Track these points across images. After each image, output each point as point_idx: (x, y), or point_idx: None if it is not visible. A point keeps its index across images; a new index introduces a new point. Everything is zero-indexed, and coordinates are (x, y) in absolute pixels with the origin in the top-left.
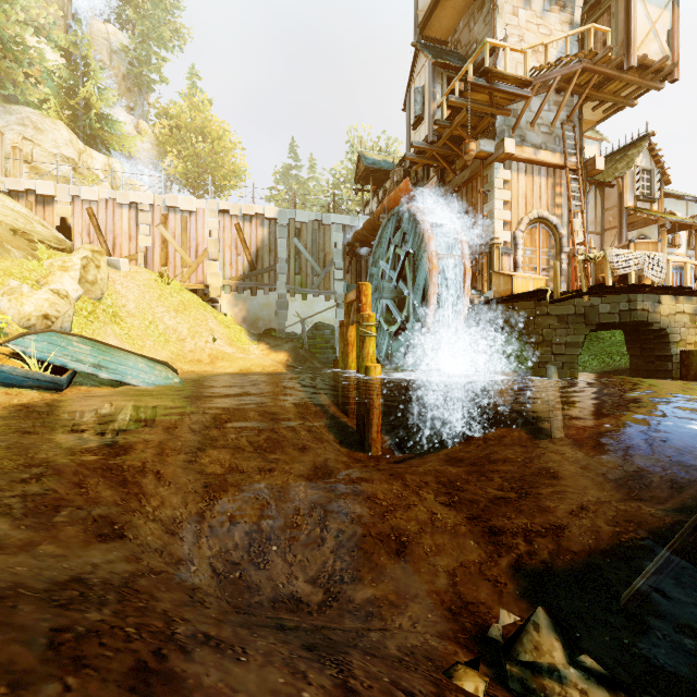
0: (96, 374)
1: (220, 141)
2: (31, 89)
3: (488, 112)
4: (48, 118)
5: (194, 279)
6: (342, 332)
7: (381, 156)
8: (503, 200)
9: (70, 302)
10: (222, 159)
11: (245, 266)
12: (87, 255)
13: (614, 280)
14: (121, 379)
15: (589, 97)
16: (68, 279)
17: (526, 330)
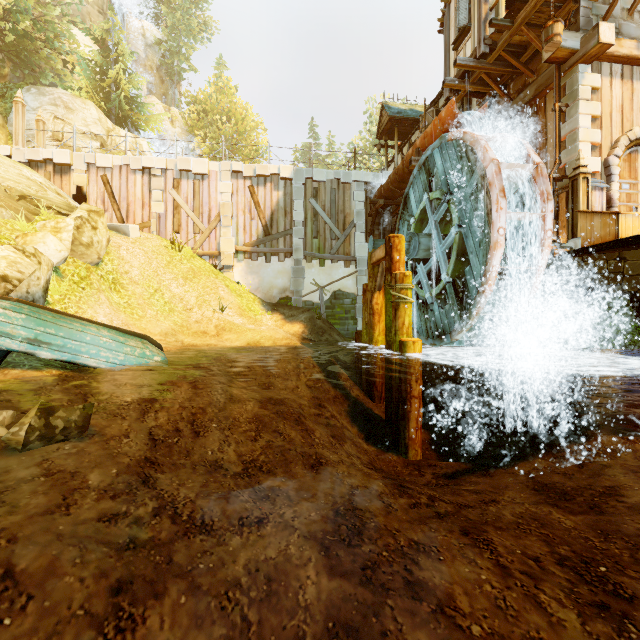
0: (32, 352)
1: (243, 122)
2: (68, 77)
3: None
4: (78, 98)
5: (206, 246)
6: (366, 299)
7: (407, 105)
8: (590, 116)
9: (39, 261)
10: (246, 139)
11: (259, 230)
12: (82, 215)
13: None
14: (72, 359)
15: None
16: (51, 238)
17: None
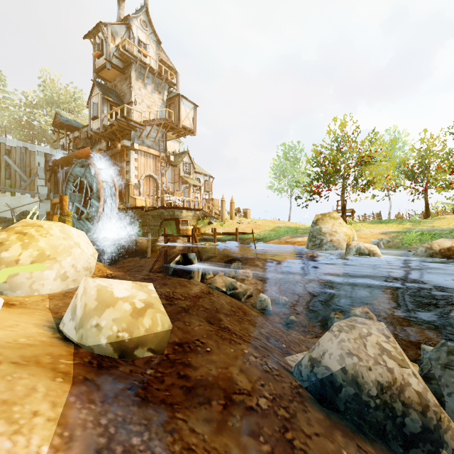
0: None
1: None
2: None
3: (128, 128)
4: None
5: None
6: (49, 218)
7: (72, 116)
8: (135, 166)
9: None
10: None
11: None
12: None
13: (168, 204)
14: None
15: (170, 131)
16: None
17: (141, 220)
